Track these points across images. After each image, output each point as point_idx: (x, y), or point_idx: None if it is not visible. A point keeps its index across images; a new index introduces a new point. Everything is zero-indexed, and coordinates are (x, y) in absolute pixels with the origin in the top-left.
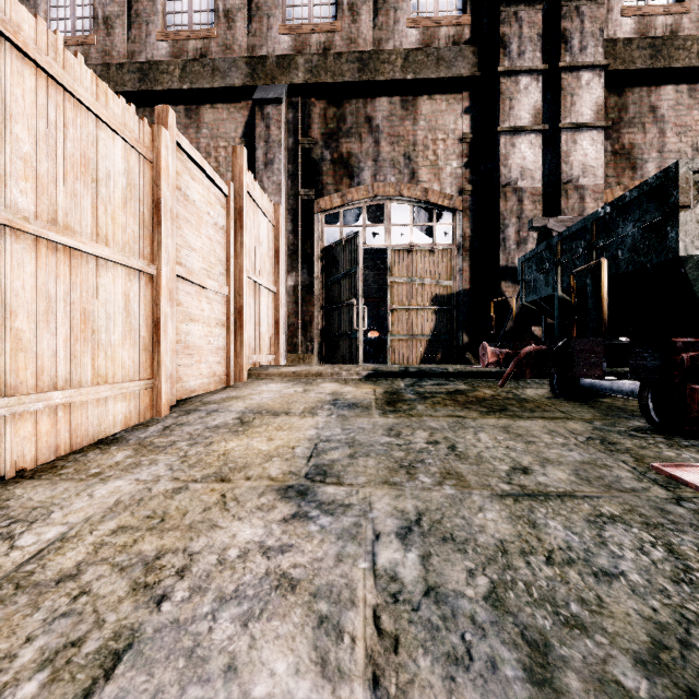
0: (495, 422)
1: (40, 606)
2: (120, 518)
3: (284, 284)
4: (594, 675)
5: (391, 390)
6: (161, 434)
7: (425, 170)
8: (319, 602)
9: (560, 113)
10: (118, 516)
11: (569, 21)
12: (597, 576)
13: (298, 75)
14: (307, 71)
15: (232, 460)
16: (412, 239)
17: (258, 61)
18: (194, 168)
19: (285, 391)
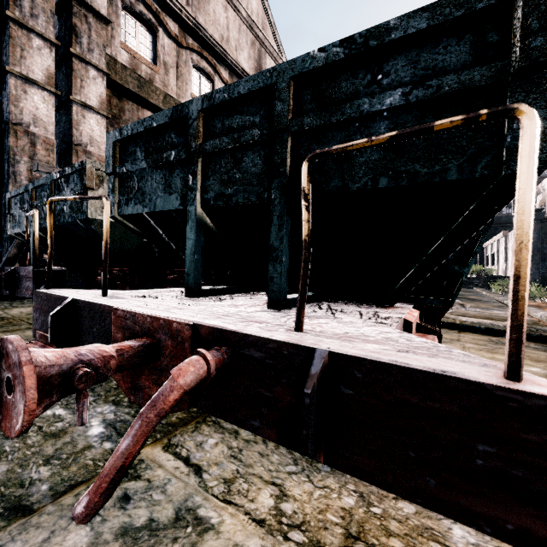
0: None
1: None
2: None
3: None
4: None
5: None
6: None
7: None
8: None
9: (72, 88)
10: None
11: (80, 21)
12: None
13: None
14: None
15: None
16: None
17: None
18: None
19: None
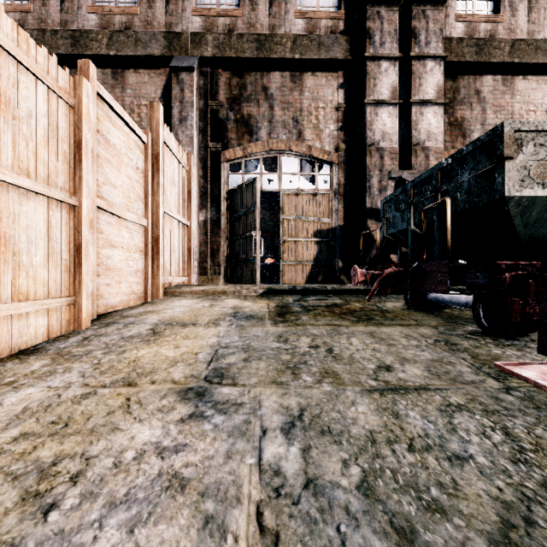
0: (363, 328)
1: None
2: (25, 425)
3: (196, 219)
4: None
5: (282, 304)
6: (79, 344)
7: (309, 131)
8: (206, 501)
9: (411, 91)
10: (23, 422)
11: (418, 21)
12: (451, 460)
13: (208, 50)
14: (215, 47)
15: (140, 366)
16: (299, 185)
17: (174, 36)
18: (115, 117)
19: (194, 306)
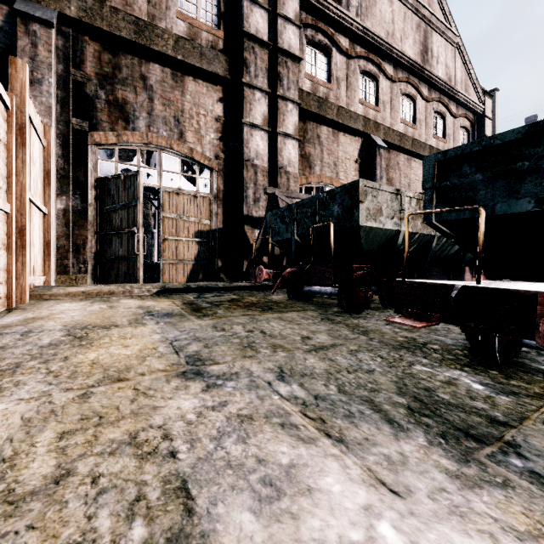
0: (272, 315)
1: (65, 500)
2: (51, 428)
3: (54, 206)
4: (391, 403)
5: (187, 302)
6: None
7: (191, 134)
8: (272, 419)
9: (278, 123)
10: (45, 427)
11: (282, 68)
12: (368, 372)
13: (70, 8)
14: (81, 9)
15: (109, 366)
16: (180, 185)
17: None
18: None
19: (90, 309)
